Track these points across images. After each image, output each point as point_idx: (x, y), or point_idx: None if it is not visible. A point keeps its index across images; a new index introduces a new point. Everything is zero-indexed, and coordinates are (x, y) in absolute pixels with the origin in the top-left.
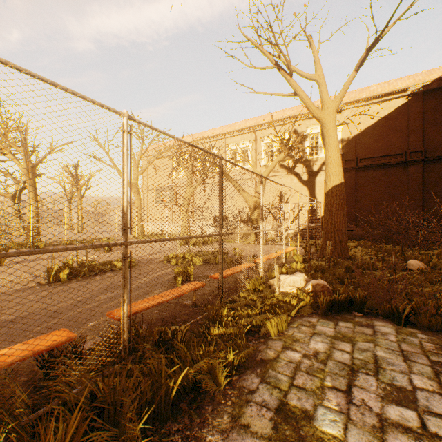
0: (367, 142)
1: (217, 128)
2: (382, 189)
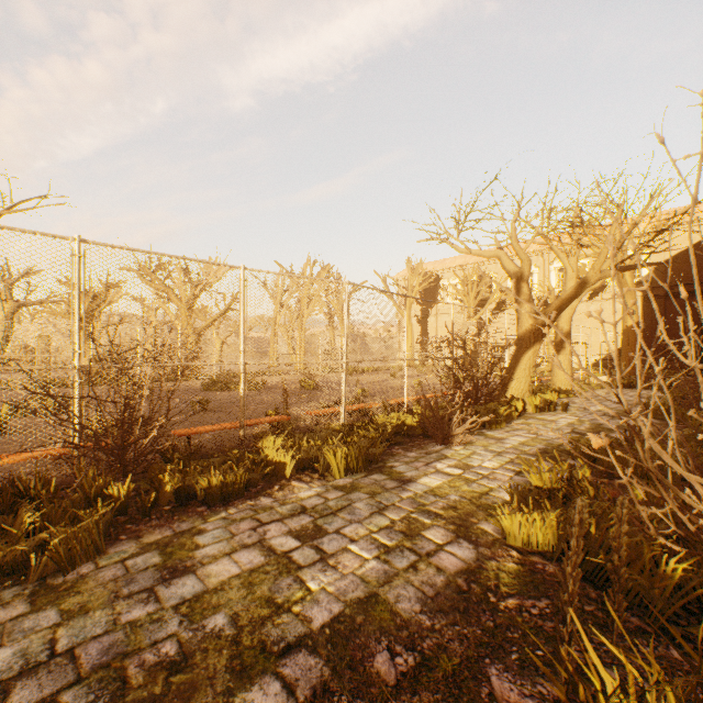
0: (678, 268)
1: (493, 249)
2: (697, 317)
